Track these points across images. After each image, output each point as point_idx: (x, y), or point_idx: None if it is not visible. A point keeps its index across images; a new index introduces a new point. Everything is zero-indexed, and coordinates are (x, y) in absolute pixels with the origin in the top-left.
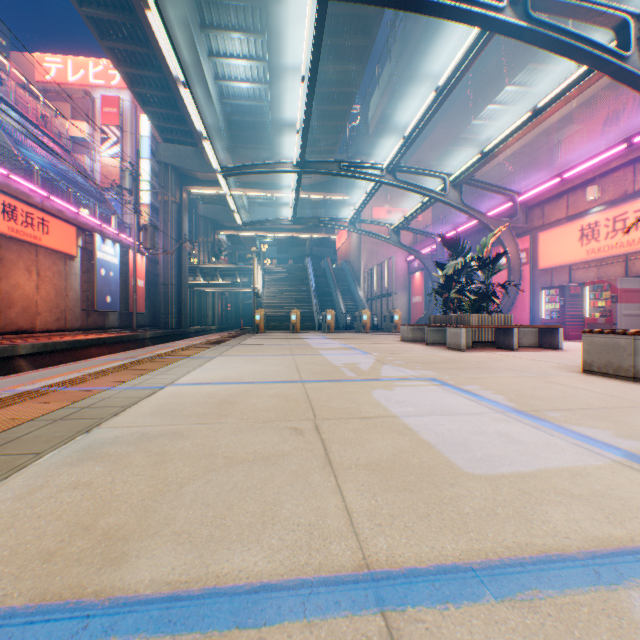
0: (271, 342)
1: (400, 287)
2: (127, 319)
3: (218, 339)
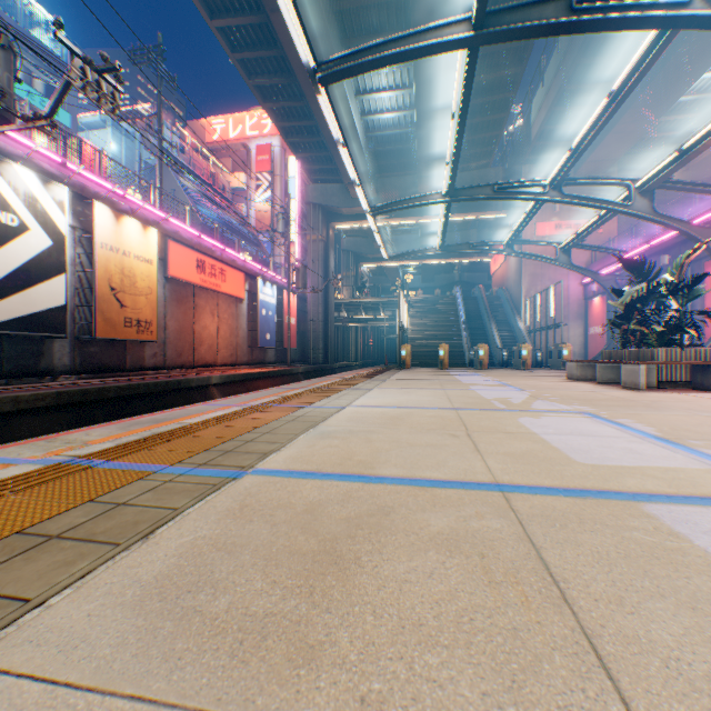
0: (419, 378)
1: (572, 316)
2: (281, 355)
3: (367, 374)
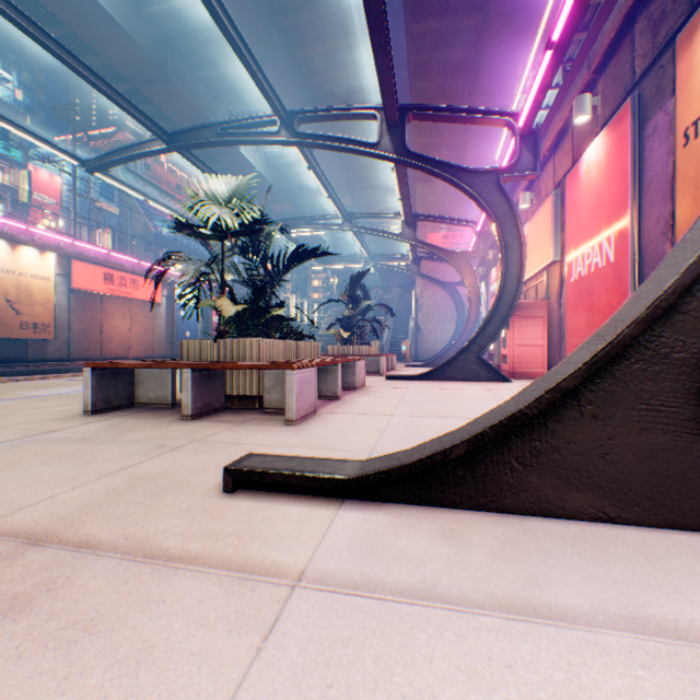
0: None
1: None
2: None
3: None
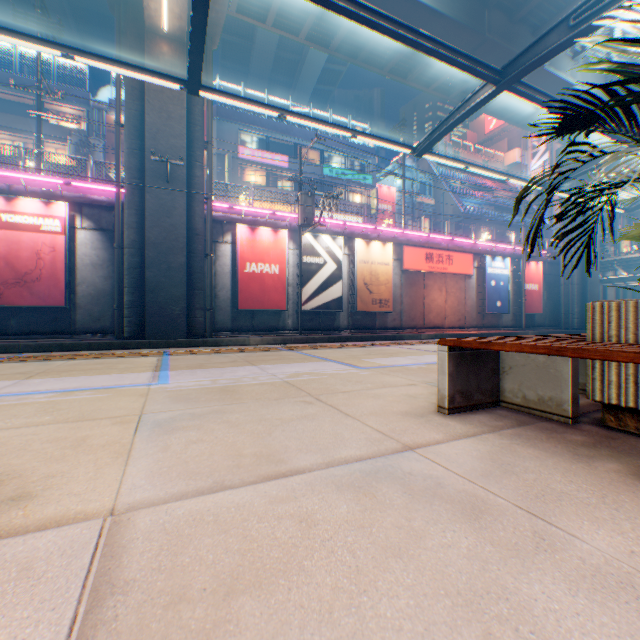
0: None
1: None
2: (520, 319)
3: None
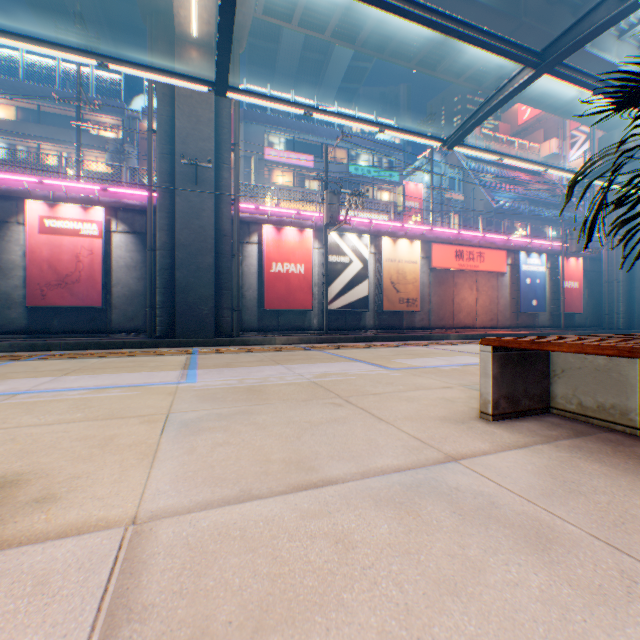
0: None
1: None
2: (558, 319)
3: None
